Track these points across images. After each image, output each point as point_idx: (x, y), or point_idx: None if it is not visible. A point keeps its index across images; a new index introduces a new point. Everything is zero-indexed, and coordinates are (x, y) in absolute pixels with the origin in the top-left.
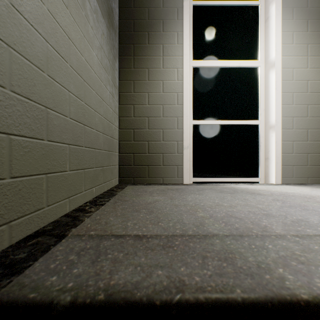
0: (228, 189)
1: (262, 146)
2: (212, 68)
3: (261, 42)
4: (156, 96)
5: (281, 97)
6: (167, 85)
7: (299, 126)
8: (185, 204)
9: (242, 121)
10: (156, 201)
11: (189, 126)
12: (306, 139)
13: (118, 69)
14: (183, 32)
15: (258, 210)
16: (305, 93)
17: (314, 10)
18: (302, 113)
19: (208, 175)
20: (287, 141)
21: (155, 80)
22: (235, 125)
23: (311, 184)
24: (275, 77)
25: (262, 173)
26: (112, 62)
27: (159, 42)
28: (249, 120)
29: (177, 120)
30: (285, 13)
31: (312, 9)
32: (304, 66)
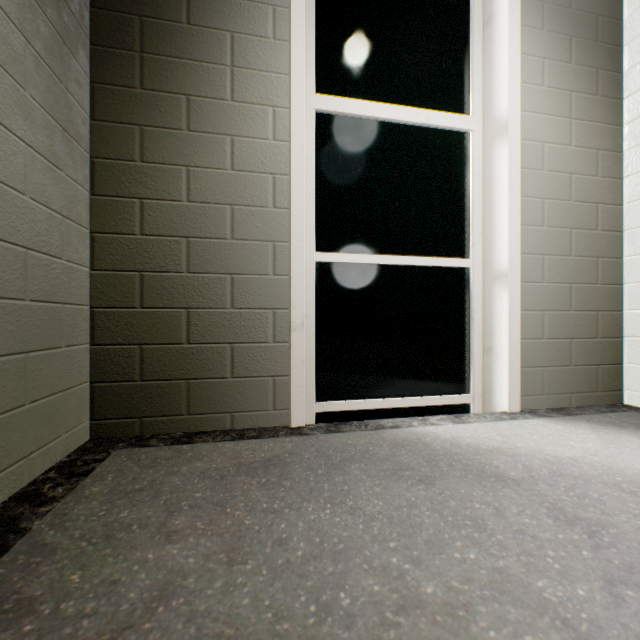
0: (413, 454)
1: (478, 319)
2: (365, 120)
3: (476, 73)
4: (212, 179)
5: (520, 206)
6: (246, 151)
7: (555, 277)
8: (277, 620)
9: (435, 258)
10: (163, 593)
11: (306, 267)
12: (568, 306)
13: (87, 84)
14: (291, 9)
15: (560, 639)
16: (567, 202)
17: (582, 18)
18: (561, 246)
19: (354, 393)
20: (532, 311)
21: (209, 132)
22: (418, 267)
23: (580, 408)
24: (509, 159)
25: (478, 383)
26: (51, 48)
27: (221, 23)
28: (449, 256)
29: (273, 251)
30: (527, 12)
31: (579, 14)
32: (564, 140)
